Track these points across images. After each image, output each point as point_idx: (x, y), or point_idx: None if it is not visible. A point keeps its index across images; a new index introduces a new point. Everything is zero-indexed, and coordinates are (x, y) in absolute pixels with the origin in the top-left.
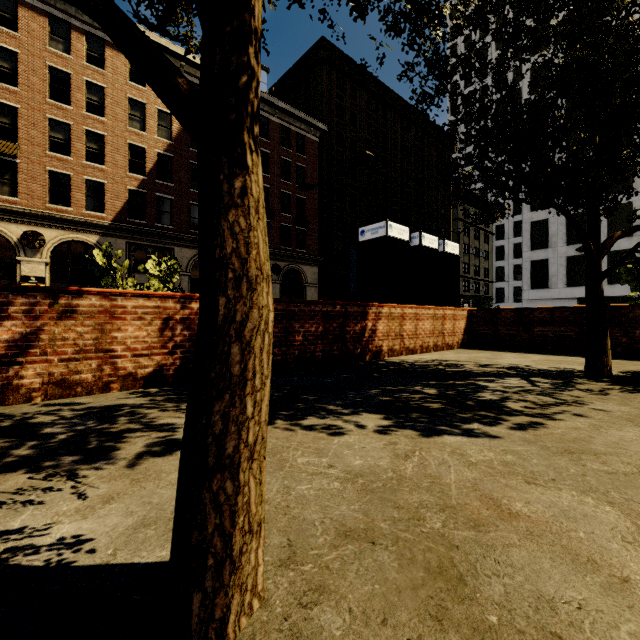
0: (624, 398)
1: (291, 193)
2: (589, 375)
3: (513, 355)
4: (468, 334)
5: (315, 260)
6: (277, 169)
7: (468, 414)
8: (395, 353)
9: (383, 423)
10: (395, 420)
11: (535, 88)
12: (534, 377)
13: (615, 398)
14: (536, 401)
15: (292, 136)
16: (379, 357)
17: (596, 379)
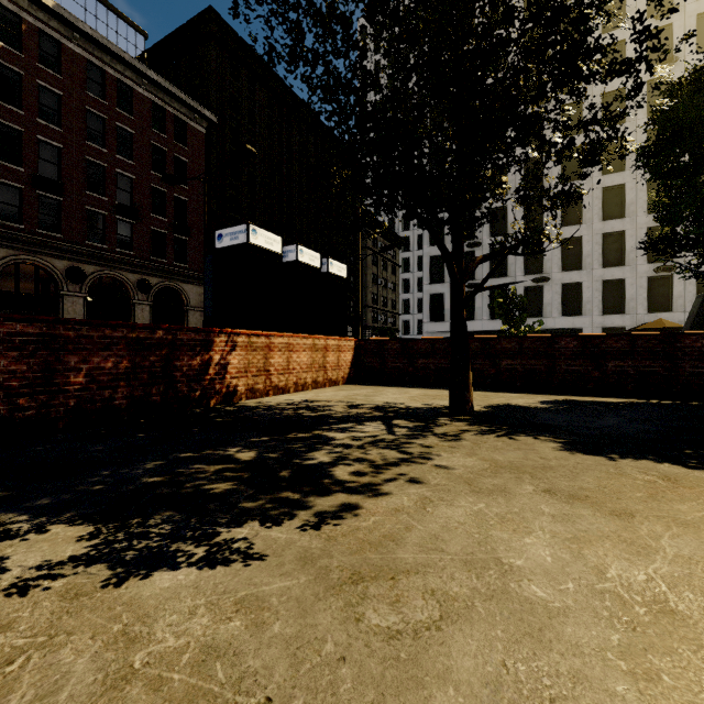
0: (475, 444)
1: (167, 191)
2: (453, 413)
3: (395, 390)
4: (356, 367)
5: (201, 278)
6: (146, 156)
7: (259, 501)
8: (258, 394)
9: (64, 553)
10: (103, 538)
11: (388, 58)
12: (398, 419)
13: (466, 445)
14: (376, 460)
15: (168, 119)
16: (232, 400)
17: (458, 418)
